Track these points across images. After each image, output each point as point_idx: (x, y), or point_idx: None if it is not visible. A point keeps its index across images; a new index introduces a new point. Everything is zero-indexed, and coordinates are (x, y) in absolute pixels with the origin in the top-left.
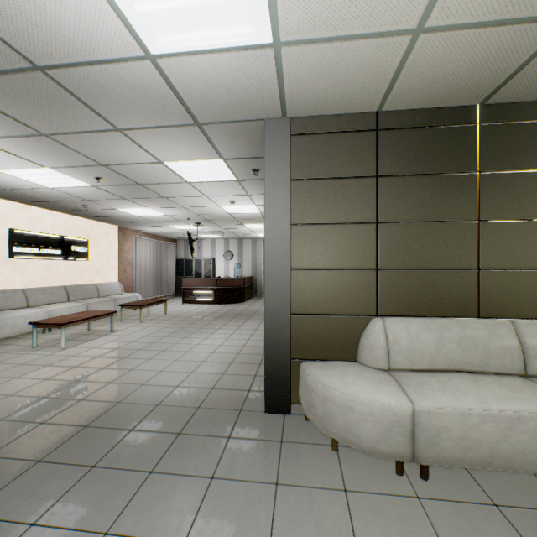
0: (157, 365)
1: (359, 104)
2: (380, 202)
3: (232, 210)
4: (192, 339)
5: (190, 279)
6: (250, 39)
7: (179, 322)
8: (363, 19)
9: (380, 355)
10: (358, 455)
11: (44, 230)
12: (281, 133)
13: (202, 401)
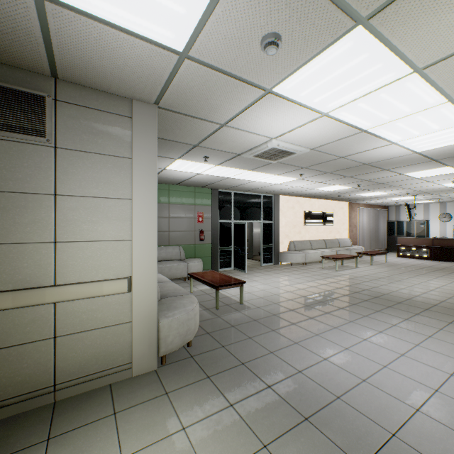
0: (397, 286)
1: None
2: None
3: (453, 185)
4: (417, 279)
5: (403, 238)
6: None
7: (400, 268)
8: None
9: None
10: None
11: (315, 210)
12: None
13: (436, 304)
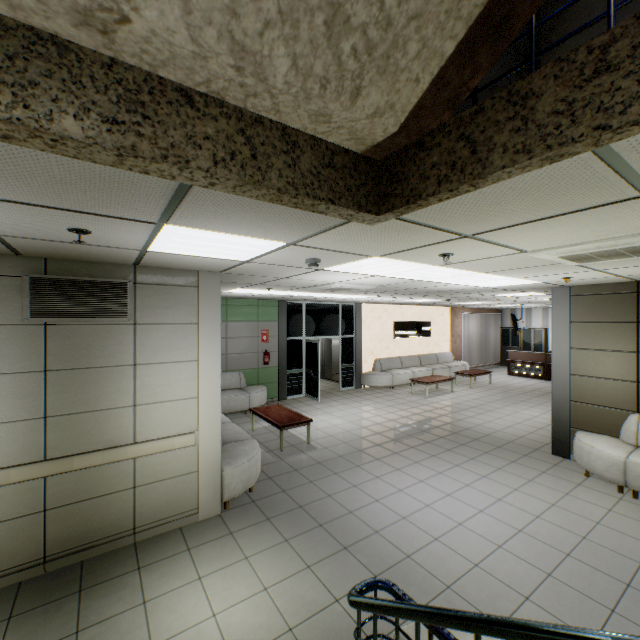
0: (485, 418)
1: (616, 281)
2: (639, 339)
3: None
4: (512, 407)
5: (514, 352)
6: (529, 283)
7: (502, 393)
8: (582, 278)
9: (630, 436)
10: (600, 481)
11: (407, 319)
12: (562, 295)
13: (513, 440)
